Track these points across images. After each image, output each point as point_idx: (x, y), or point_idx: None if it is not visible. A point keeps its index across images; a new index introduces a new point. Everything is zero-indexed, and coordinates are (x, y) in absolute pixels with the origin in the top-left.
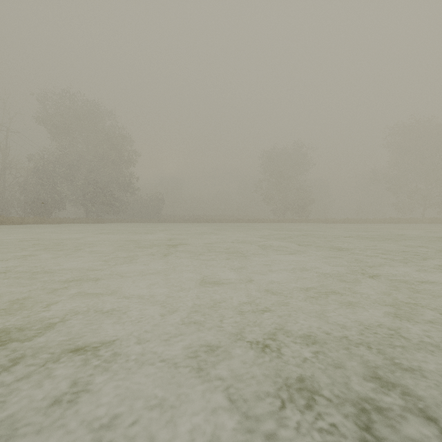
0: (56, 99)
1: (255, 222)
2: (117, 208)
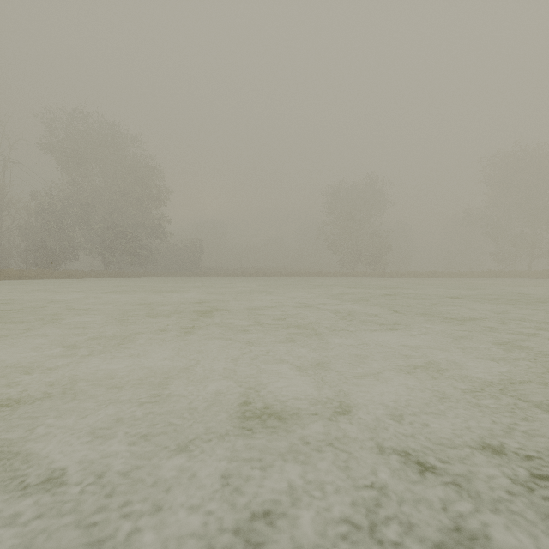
0: (66, 120)
1: (317, 276)
2: (144, 259)
